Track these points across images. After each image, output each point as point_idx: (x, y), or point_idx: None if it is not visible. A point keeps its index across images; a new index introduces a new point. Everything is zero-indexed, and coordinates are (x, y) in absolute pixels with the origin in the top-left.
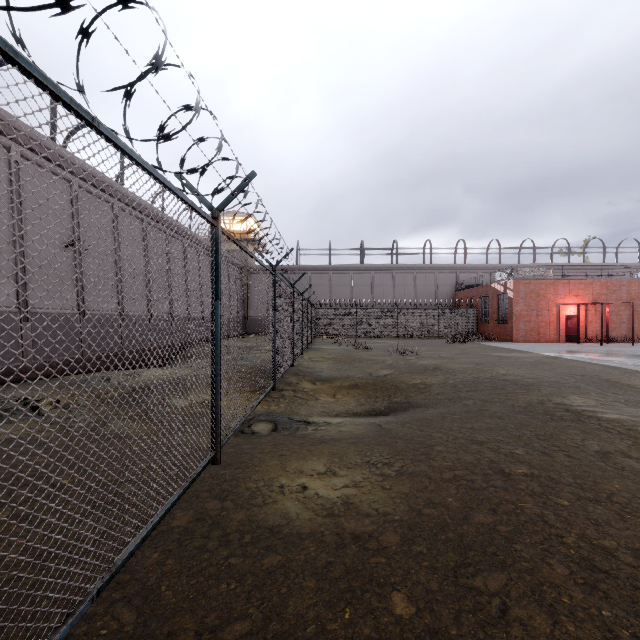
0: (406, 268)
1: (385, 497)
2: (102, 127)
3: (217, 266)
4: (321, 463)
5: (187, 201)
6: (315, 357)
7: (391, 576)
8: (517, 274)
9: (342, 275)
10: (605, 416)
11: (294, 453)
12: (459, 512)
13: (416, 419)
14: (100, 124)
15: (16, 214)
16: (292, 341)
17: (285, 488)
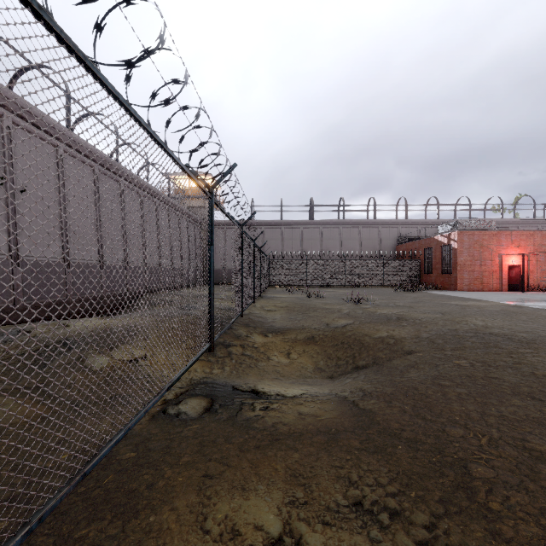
0: (352, 223)
1: None
2: None
3: None
4: (272, 506)
5: None
6: (267, 306)
7: None
8: (461, 226)
9: (293, 230)
10: None
11: (227, 470)
12: None
13: (402, 392)
14: None
15: None
16: (241, 288)
17: None
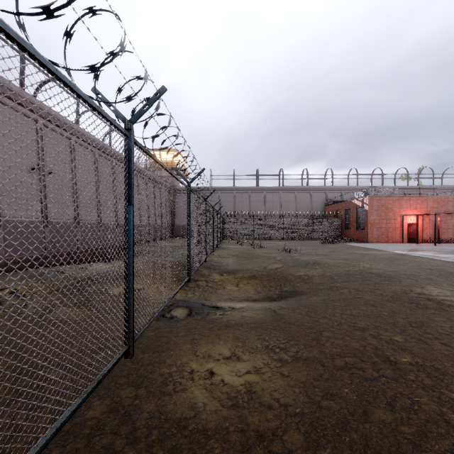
0: (289, 189)
1: (285, 386)
2: None
3: (130, 174)
4: (227, 348)
5: (90, 103)
6: (223, 254)
7: None
8: (371, 193)
9: (243, 194)
10: None
11: (204, 337)
12: (357, 406)
13: (304, 305)
14: None
15: None
16: (205, 242)
17: (194, 374)
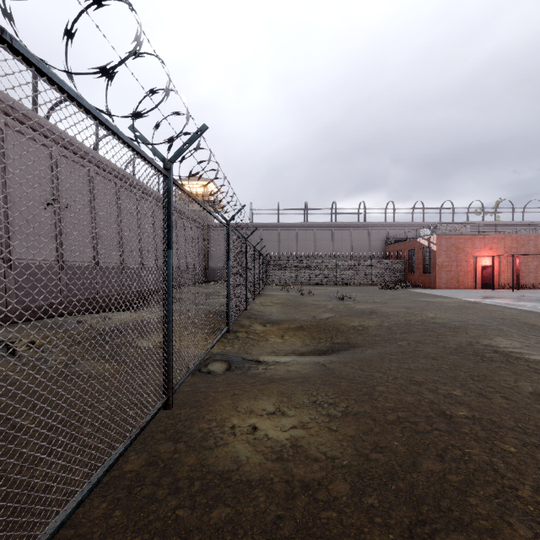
0: (343, 225)
1: (332, 440)
2: (17, 44)
3: (169, 216)
4: (271, 403)
5: (134, 147)
6: (265, 302)
7: (344, 536)
8: (439, 230)
9: (289, 231)
10: (532, 357)
11: (246, 392)
12: (407, 458)
13: (357, 359)
14: (14, 40)
15: (0, 176)
16: (245, 288)
17: (236, 429)
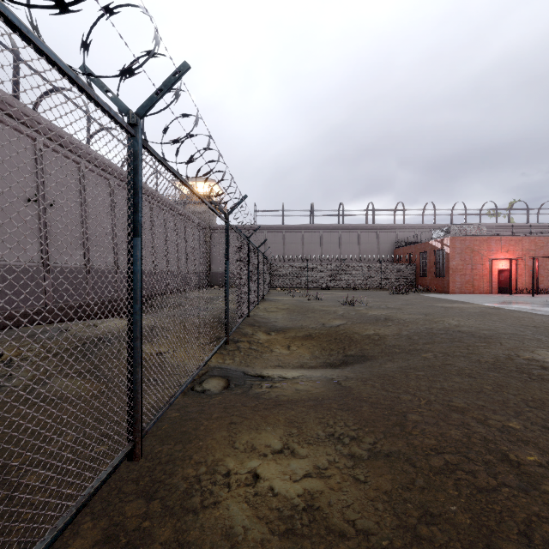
0: (351, 227)
1: (361, 498)
2: None
3: (136, 191)
4: (276, 436)
5: (63, 68)
6: (270, 307)
7: None
8: (453, 232)
9: (294, 234)
10: None
11: (246, 420)
12: (475, 537)
13: (377, 375)
14: None
15: None
16: (247, 292)
17: (231, 478)
